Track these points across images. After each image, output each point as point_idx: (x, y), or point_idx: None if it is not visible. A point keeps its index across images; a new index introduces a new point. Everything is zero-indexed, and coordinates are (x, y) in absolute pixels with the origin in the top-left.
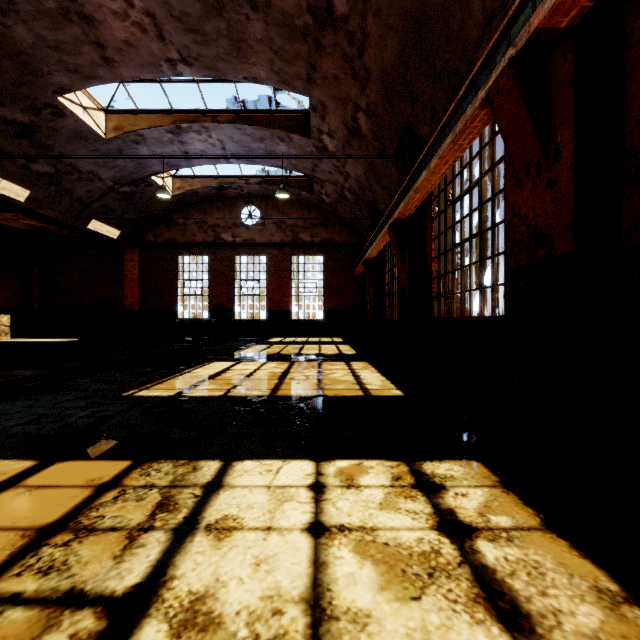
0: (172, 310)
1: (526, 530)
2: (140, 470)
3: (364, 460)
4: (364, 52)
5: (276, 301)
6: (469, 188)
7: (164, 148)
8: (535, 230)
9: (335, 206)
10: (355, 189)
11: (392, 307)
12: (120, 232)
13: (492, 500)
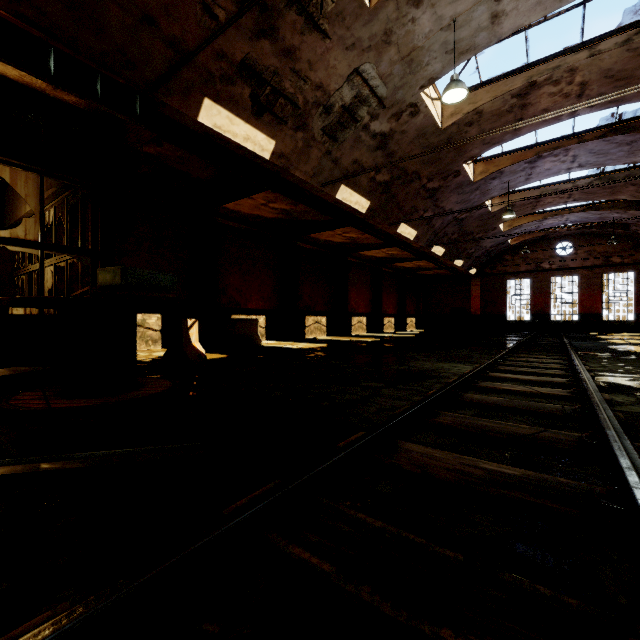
0: (503, 314)
1: None
2: None
3: None
4: None
5: (587, 307)
6: None
7: (527, 227)
8: None
9: None
10: None
11: None
12: (476, 270)
13: None
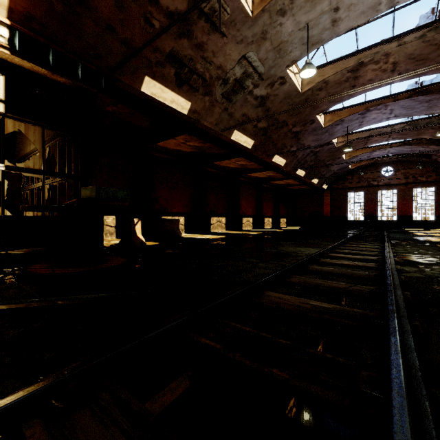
0: (345, 216)
1: None
2: None
3: None
4: None
5: (403, 211)
6: None
7: (362, 157)
8: None
9: None
10: None
11: None
12: (327, 186)
13: None
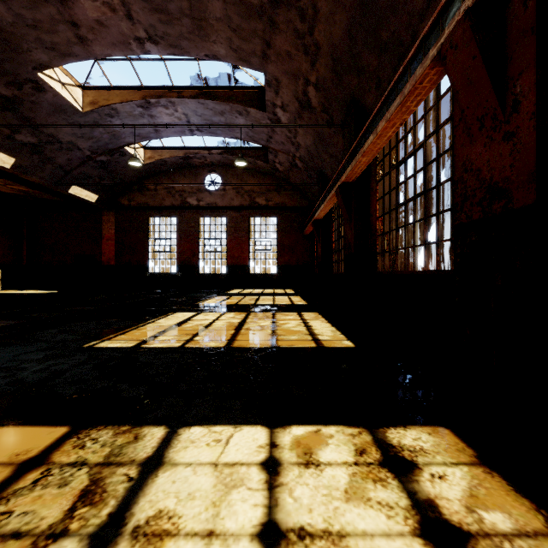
0: (144, 265)
1: (532, 537)
2: (75, 440)
3: (322, 426)
4: (314, 28)
5: (235, 257)
6: (413, 150)
7: (135, 121)
8: (490, 184)
9: (287, 173)
10: (305, 158)
11: (338, 262)
12: (98, 196)
13: (476, 485)
